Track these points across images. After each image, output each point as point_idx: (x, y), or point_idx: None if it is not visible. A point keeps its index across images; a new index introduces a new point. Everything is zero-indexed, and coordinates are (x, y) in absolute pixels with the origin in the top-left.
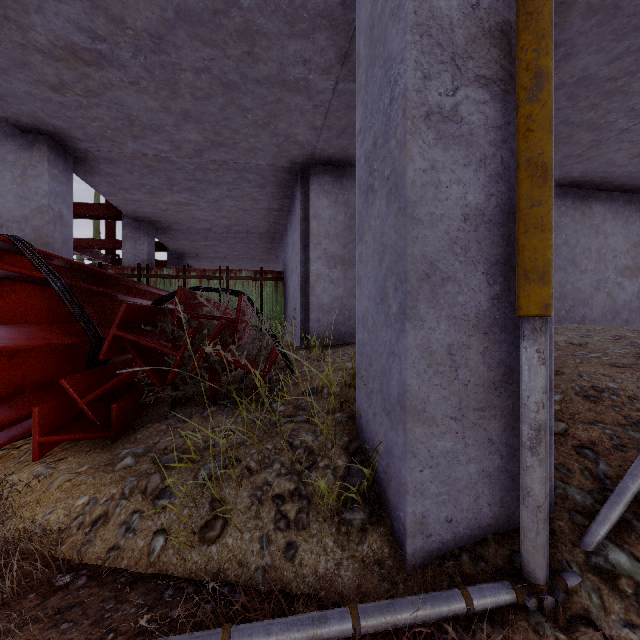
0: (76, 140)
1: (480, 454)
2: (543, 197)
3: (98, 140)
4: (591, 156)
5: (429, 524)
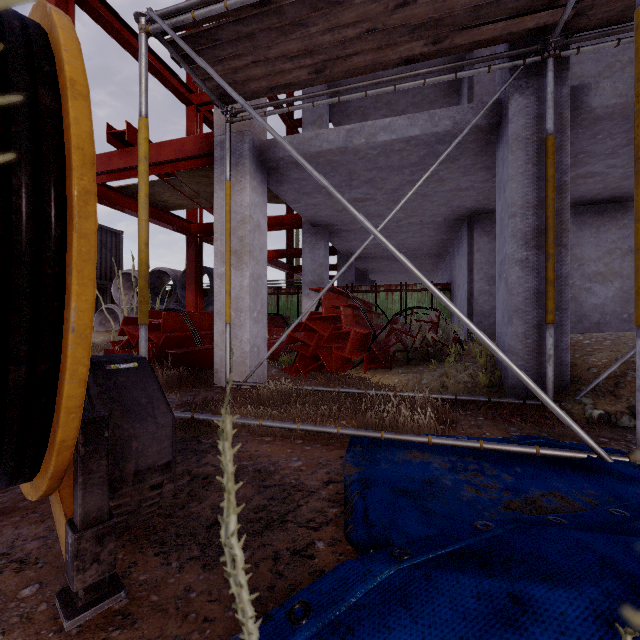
0: (336, 226)
1: (537, 367)
2: (550, 290)
3: (347, 224)
4: None
5: (517, 386)
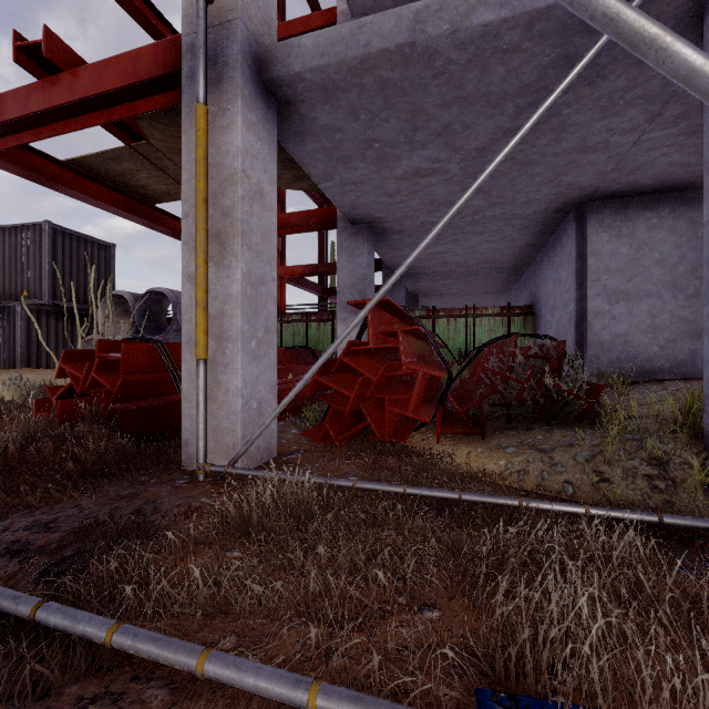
0: (384, 222)
1: None
2: None
3: (399, 220)
4: None
5: None
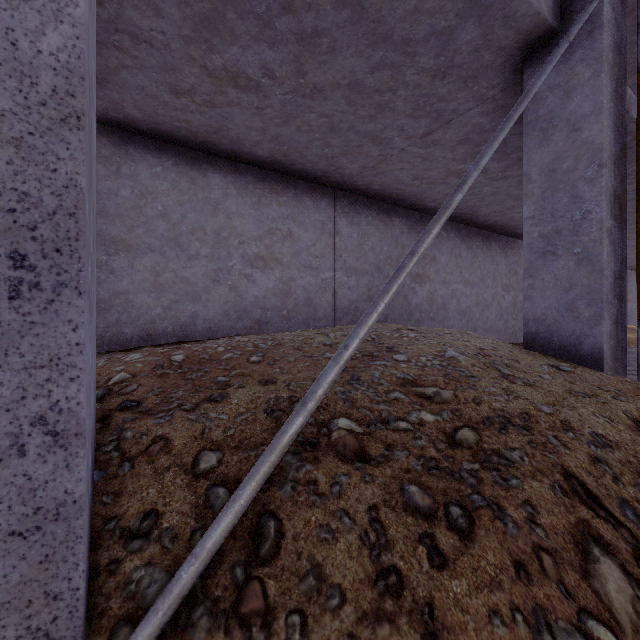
0: None
1: None
2: None
3: None
4: (383, 171)
5: None
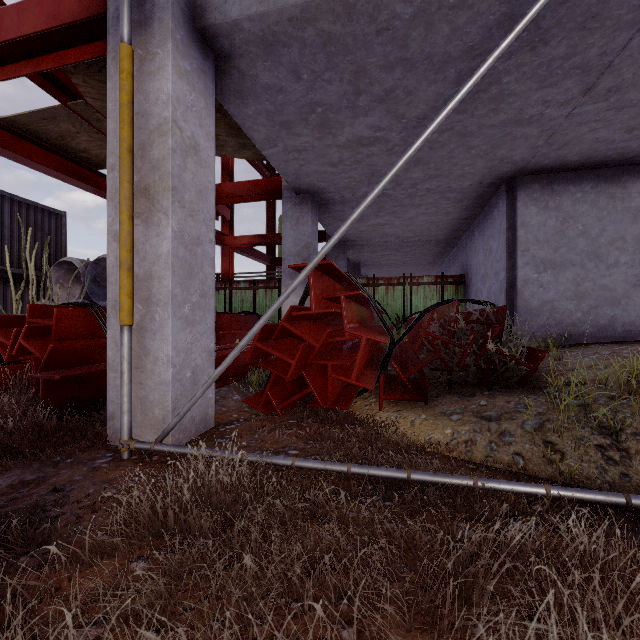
0: (327, 193)
1: None
2: None
3: (342, 190)
4: None
5: None
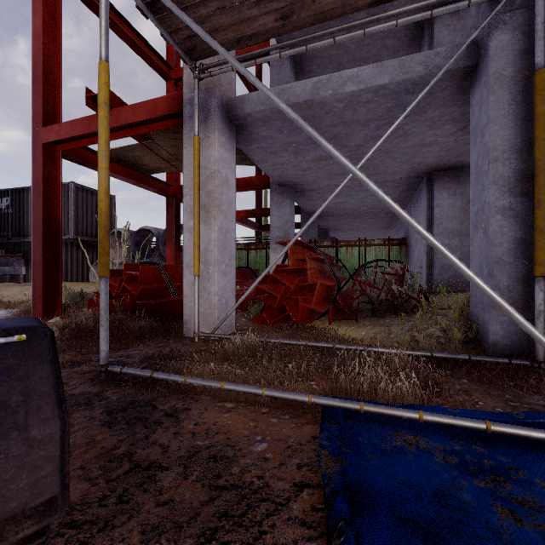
0: (300, 185)
1: None
2: (541, 239)
3: (311, 183)
4: None
5: (498, 344)
